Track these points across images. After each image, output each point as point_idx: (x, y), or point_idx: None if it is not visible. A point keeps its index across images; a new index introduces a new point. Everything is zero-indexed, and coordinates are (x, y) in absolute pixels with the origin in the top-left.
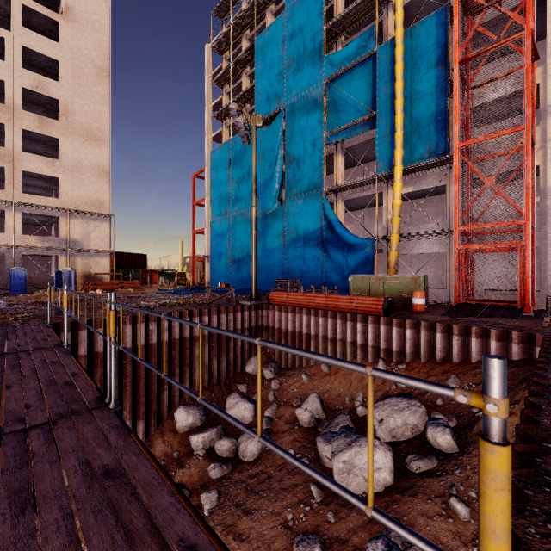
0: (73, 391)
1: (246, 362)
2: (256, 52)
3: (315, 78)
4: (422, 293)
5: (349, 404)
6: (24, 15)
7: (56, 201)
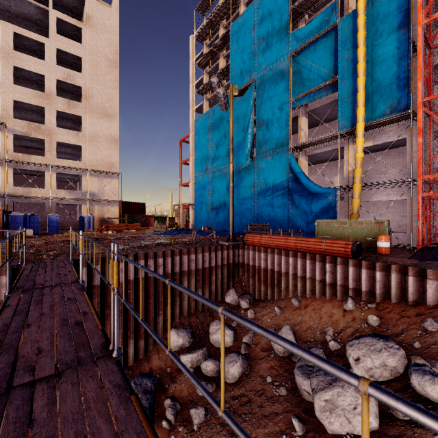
0: (82, 333)
1: (225, 293)
2: (231, 36)
3: (282, 53)
4: (387, 237)
5: (320, 337)
6: (58, 25)
7: (80, 163)
